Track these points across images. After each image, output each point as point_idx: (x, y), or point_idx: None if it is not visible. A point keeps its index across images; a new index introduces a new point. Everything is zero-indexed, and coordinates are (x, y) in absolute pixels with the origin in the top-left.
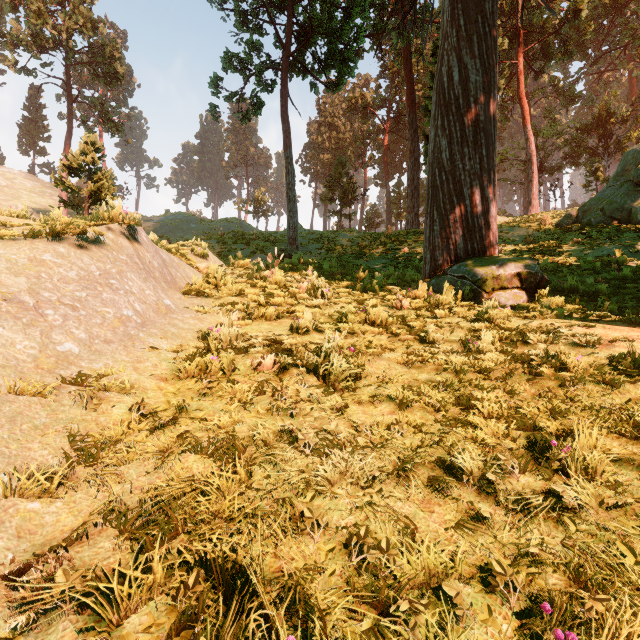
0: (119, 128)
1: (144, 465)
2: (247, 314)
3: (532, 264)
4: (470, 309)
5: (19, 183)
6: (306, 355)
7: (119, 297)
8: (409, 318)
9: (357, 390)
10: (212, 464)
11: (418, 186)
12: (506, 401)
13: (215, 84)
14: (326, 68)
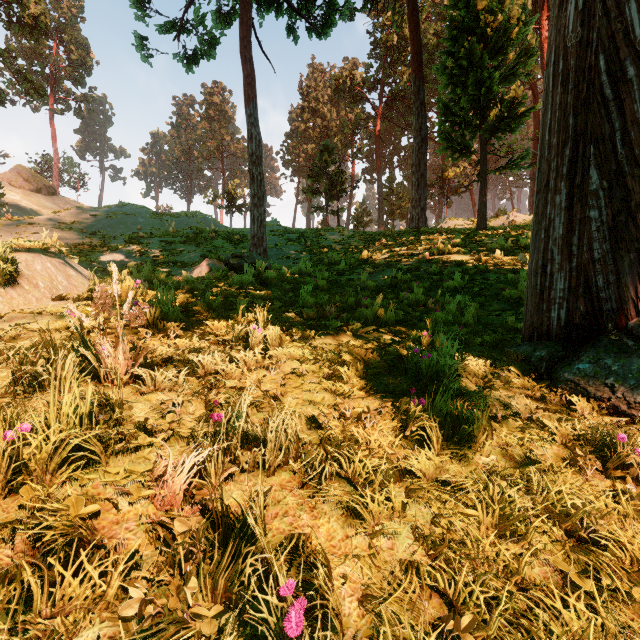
0: (40, 91)
1: None
2: None
3: None
4: None
5: None
6: None
7: None
8: None
9: None
10: None
11: (425, 173)
12: None
13: None
14: None
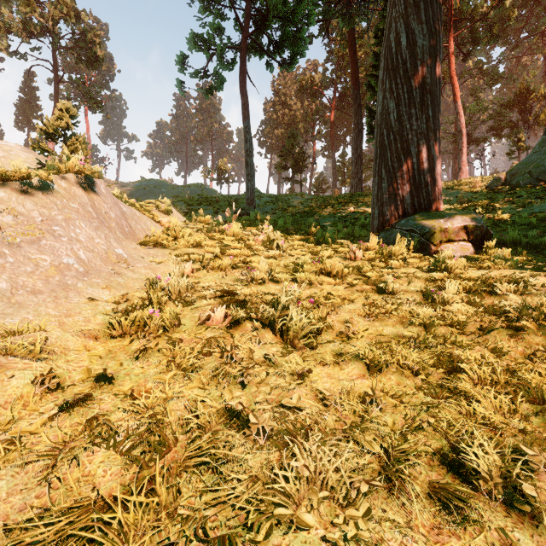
0: (99, 105)
1: (25, 471)
2: (202, 264)
3: (478, 218)
4: (421, 260)
5: (15, 154)
6: (261, 307)
7: (60, 244)
8: (364, 268)
9: (318, 347)
10: (126, 467)
11: (361, 154)
12: (495, 362)
13: (181, 62)
14: (280, 48)
